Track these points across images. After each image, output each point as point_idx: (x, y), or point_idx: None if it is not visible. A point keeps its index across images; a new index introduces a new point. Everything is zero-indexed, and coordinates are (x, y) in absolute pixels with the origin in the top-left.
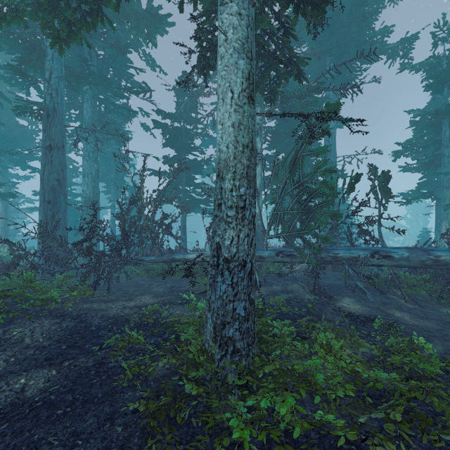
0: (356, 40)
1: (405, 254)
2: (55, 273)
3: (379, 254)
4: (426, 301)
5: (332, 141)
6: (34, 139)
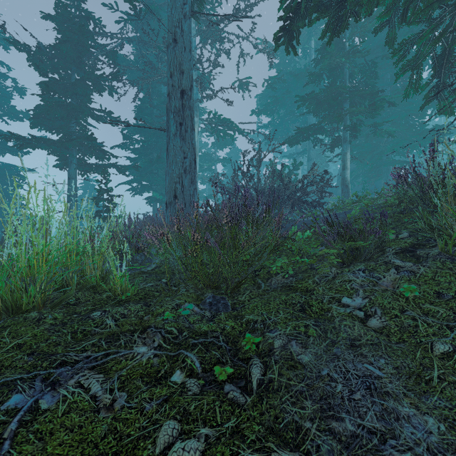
0: None
1: None
2: None
3: None
4: None
5: None
6: None
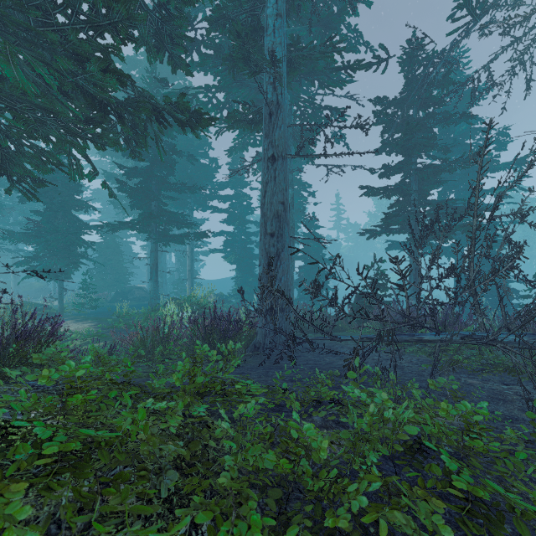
0: None
1: None
2: (304, 342)
3: None
4: None
5: None
6: (214, 178)
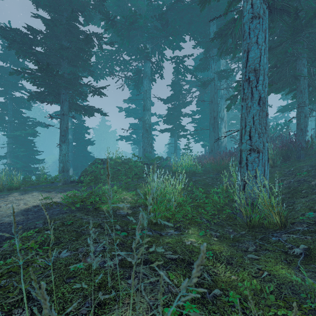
0: None
1: None
2: None
3: None
4: None
5: None
6: None
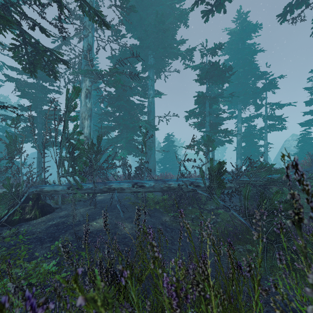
0: (163, 44)
1: (152, 184)
2: None
3: (137, 185)
4: (162, 212)
5: (152, 106)
6: None
